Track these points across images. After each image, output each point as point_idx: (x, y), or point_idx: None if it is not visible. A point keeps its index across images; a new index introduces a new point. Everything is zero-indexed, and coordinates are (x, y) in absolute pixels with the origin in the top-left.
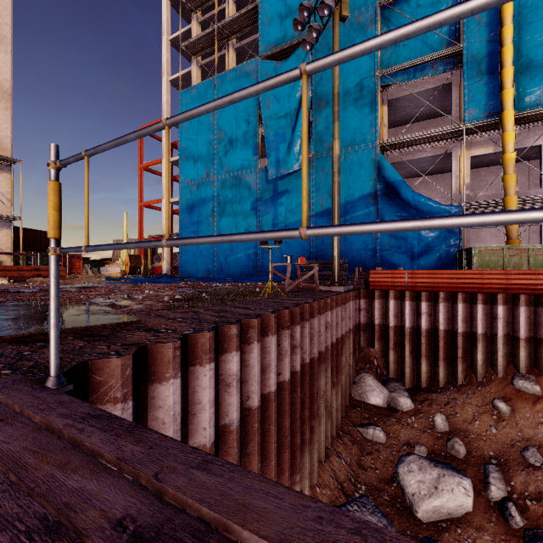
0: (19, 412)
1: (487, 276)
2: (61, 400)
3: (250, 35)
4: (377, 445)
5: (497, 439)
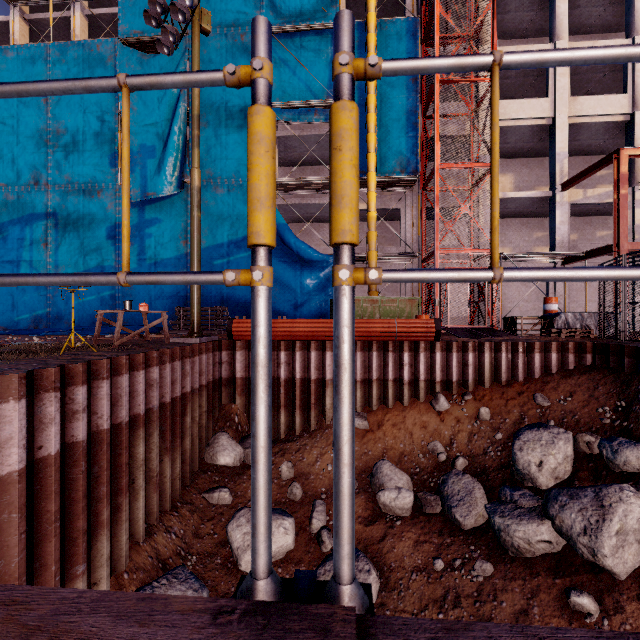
0: None
1: None
2: None
3: (115, 4)
4: (222, 507)
5: (331, 475)
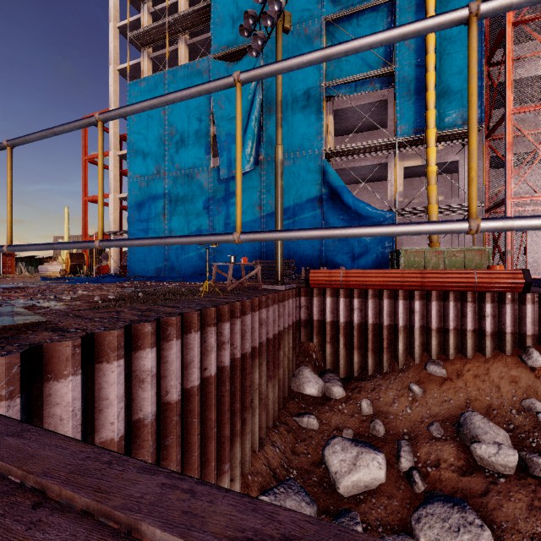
0: None
1: (407, 275)
2: None
3: (204, 32)
4: (311, 431)
5: (411, 417)
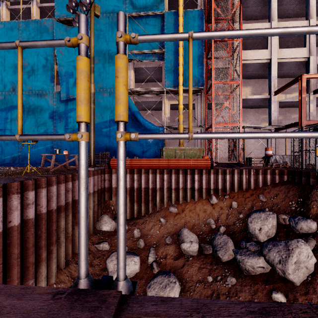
0: None
1: (161, 161)
2: None
3: (53, 1)
4: (104, 251)
5: (158, 235)
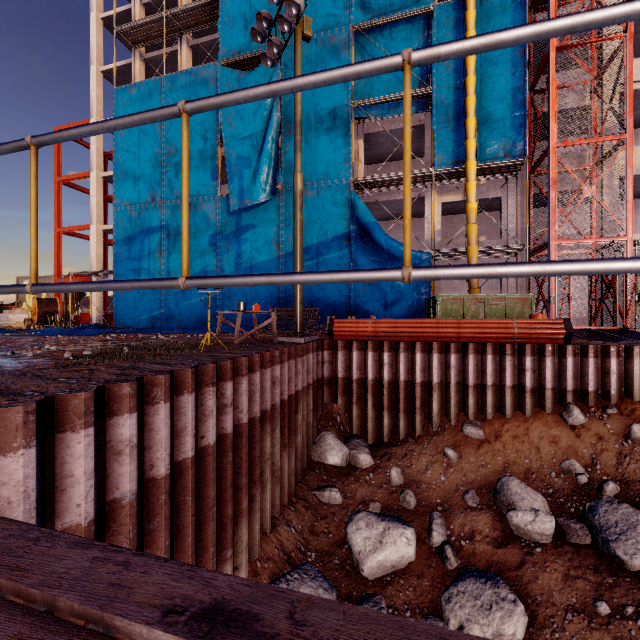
0: None
1: (442, 325)
2: None
3: (212, 32)
4: (333, 507)
5: (445, 486)
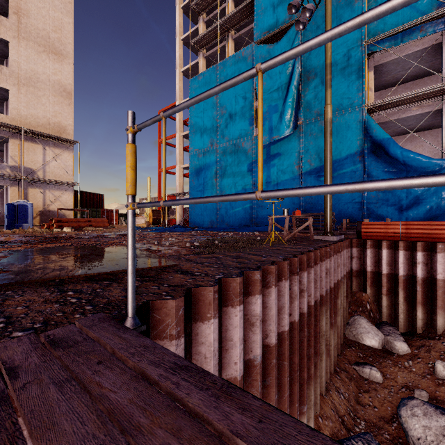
0: (113, 354)
1: None
2: (145, 344)
3: (245, 26)
4: (374, 384)
5: None
